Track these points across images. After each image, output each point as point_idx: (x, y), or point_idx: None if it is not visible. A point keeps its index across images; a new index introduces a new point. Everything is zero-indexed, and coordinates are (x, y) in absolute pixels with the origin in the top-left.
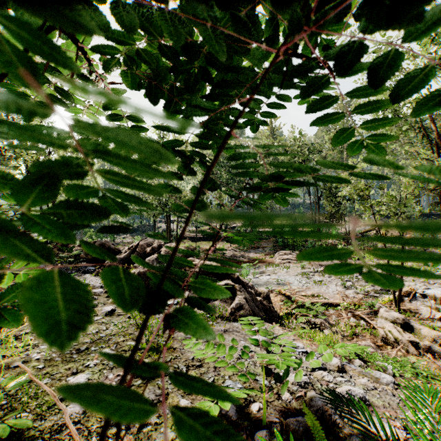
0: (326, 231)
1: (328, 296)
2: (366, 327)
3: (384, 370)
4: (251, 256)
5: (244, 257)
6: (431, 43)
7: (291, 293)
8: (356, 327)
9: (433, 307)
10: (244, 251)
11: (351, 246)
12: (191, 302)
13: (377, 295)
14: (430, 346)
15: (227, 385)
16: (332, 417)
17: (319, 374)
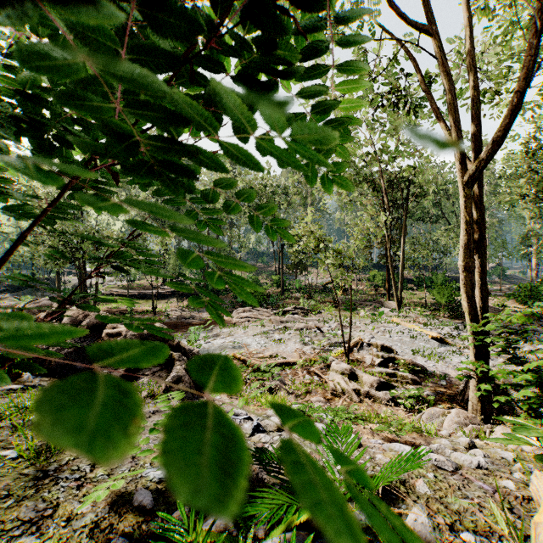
0: (289, 283)
1: (286, 355)
2: (319, 383)
3: (321, 420)
4: (204, 316)
5: (196, 318)
6: (374, 104)
7: (248, 356)
8: (310, 384)
9: (375, 354)
10: (196, 311)
11: (312, 299)
12: (19, 365)
13: (332, 348)
14: (369, 391)
15: (145, 474)
16: (259, 476)
17: (257, 437)
